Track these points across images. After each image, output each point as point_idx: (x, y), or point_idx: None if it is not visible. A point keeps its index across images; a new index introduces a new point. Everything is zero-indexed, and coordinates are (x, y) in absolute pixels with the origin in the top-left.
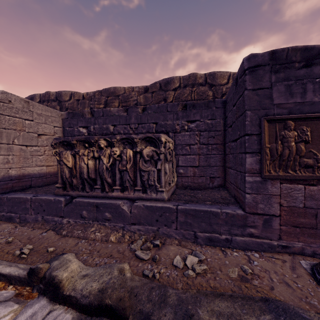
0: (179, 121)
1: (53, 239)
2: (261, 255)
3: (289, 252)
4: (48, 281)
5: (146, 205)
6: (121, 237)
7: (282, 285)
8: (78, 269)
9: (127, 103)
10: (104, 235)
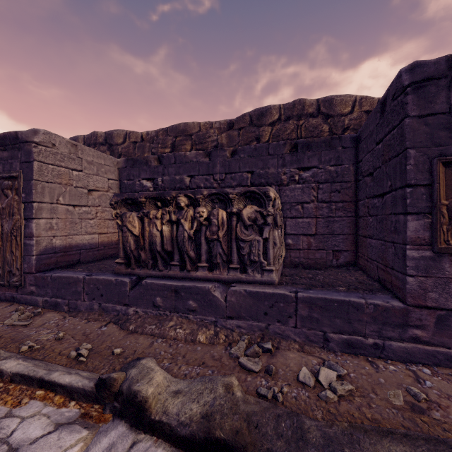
0: (287, 168)
1: (117, 336)
2: (435, 372)
3: None
4: (127, 398)
5: (249, 290)
6: (213, 337)
7: None
8: (164, 382)
9: (204, 145)
10: (188, 332)
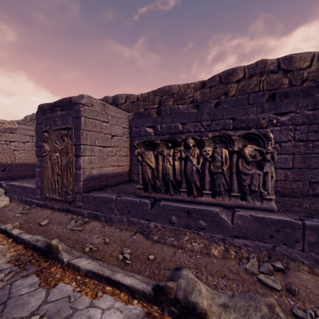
0: (265, 114)
1: (146, 244)
2: None
3: None
4: (186, 307)
5: (255, 216)
6: (224, 252)
7: None
8: (207, 293)
9: (182, 101)
10: (202, 246)
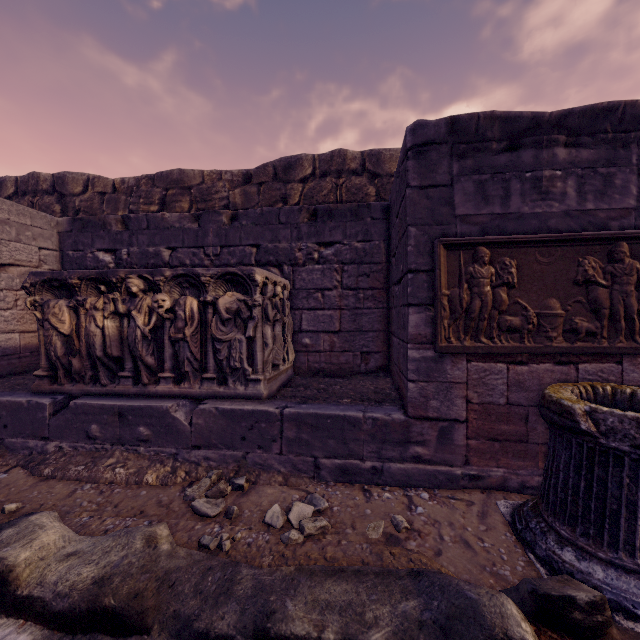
0: (303, 242)
1: (20, 486)
2: (433, 495)
3: (483, 486)
4: None
5: (223, 408)
6: (169, 475)
7: (457, 547)
8: (59, 542)
9: (208, 203)
10: (133, 472)
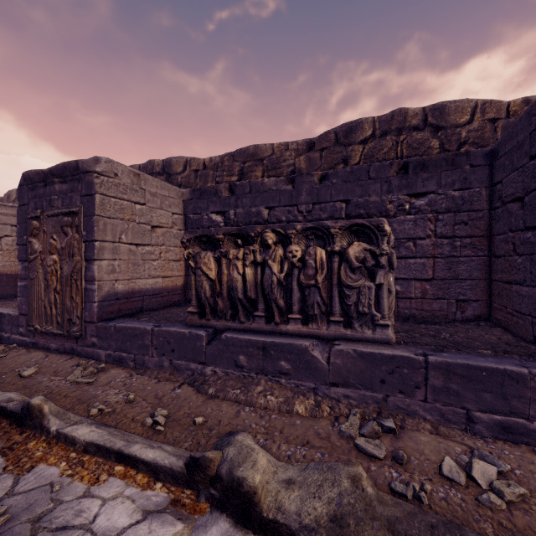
0: (393, 195)
1: (195, 401)
2: None
3: None
4: (229, 486)
5: (360, 351)
6: (314, 408)
7: None
8: (269, 466)
9: (278, 170)
10: (282, 401)
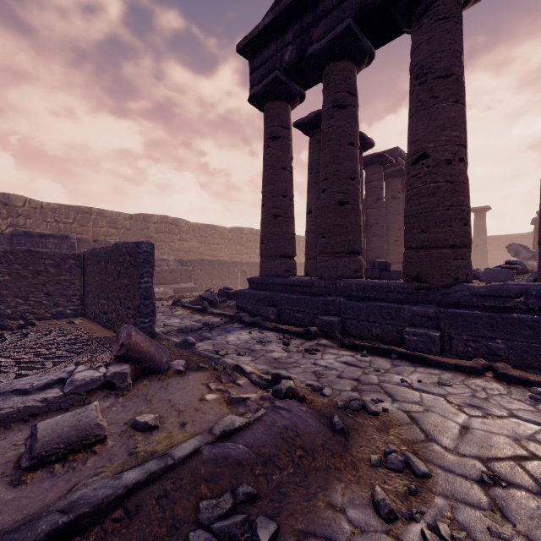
0: None
1: None
2: None
3: None
4: None
5: None
6: None
7: None
8: None
9: None
10: None
